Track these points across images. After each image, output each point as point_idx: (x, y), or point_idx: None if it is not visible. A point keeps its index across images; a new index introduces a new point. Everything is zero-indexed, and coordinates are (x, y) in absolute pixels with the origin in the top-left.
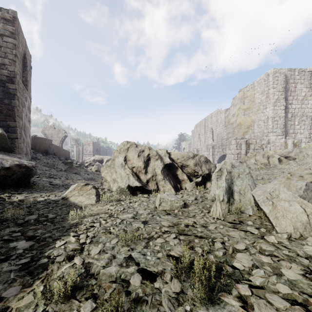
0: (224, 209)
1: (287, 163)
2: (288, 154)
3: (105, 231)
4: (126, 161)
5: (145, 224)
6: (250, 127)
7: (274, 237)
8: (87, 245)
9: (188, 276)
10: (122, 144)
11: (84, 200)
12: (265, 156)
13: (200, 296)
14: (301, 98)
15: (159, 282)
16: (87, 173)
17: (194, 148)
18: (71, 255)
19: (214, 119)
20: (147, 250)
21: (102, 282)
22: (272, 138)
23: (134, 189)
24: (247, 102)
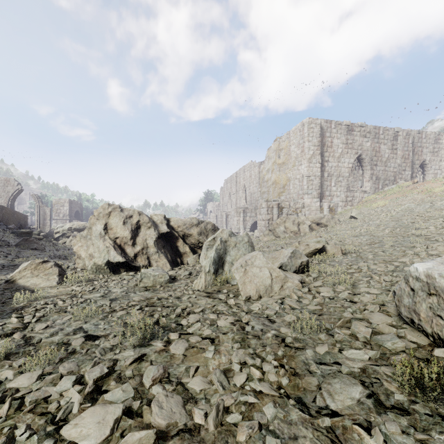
0: (208, 281)
1: (318, 231)
2: (320, 220)
3: (60, 310)
4: (107, 229)
5: (113, 301)
6: (286, 187)
7: (233, 300)
8: (32, 324)
9: (133, 334)
10: (102, 207)
11: (40, 282)
12: (296, 223)
13: (134, 344)
14: (338, 155)
15: (100, 340)
16: (57, 249)
17: (222, 211)
18: (10, 333)
19: (247, 173)
20: (103, 321)
21: (42, 347)
22: (307, 201)
23: (116, 266)
24: (283, 155)
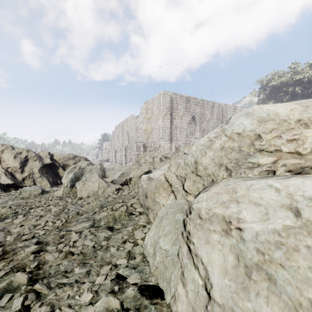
0: (66, 191)
1: (164, 162)
2: (167, 155)
3: None
4: (0, 162)
5: None
6: (151, 134)
7: (70, 199)
8: None
9: None
10: None
11: None
12: (152, 157)
13: None
14: (181, 115)
15: None
16: None
17: (112, 149)
18: None
19: (129, 123)
20: None
21: None
22: (162, 143)
23: (7, 187)
24: (149, 112)
